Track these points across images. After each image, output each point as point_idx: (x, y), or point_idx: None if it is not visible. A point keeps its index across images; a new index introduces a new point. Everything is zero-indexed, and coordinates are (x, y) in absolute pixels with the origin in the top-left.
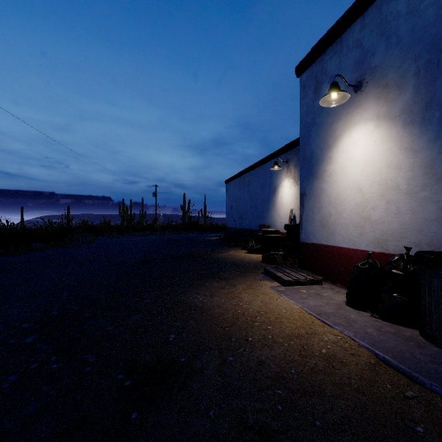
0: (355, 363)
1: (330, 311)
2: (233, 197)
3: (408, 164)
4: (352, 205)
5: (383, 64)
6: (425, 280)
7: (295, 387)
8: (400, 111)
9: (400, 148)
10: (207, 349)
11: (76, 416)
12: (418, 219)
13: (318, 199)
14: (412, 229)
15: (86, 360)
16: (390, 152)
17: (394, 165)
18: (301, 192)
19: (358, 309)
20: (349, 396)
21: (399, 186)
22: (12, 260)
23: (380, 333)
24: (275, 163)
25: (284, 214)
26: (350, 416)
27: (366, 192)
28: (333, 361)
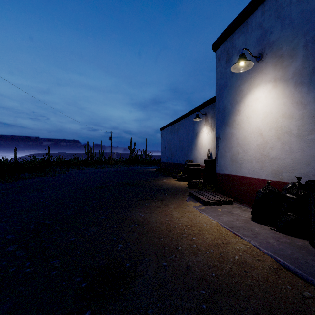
0: (261, 268)
1: (239, 225)
2: (166, 140)
3: (298, 115)
4: (255, 145)
5: (279, 40)
6: (314, 203)
7: (216, 288)
8: (292, 75)
9: (292, 103)
10: (147, 256)
11: (41, 314)
12: (306, 156)
13: (229, 141)
14: (302, 163)
15: (53, 265)
16: (284, 106)
17: (288, 115)
18: (216, 136)
19: (260, 224)
20: (259, 295)
21: (291, 131)
22: (5, 185)
23: (279, 243)
24: (197, 115)
25: (204, 152)
26: (261, 314)
27: (266, 136)
28: (244, 266)
